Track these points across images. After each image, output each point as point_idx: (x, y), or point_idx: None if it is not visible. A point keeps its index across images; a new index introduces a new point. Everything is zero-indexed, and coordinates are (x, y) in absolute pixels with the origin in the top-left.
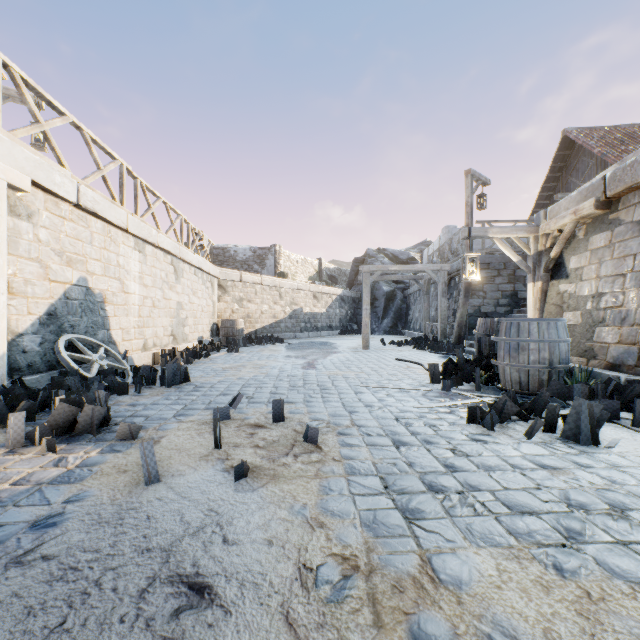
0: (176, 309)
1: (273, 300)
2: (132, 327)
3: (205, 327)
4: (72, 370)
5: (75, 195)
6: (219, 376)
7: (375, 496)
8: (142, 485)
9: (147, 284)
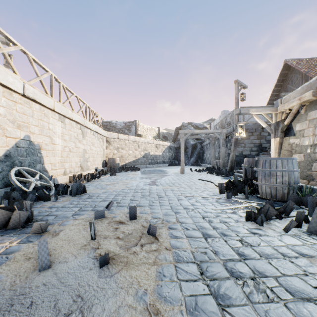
0: (83, 153)
1: (134, 148)
2: (57, 162)
3: (99, 162)
4: (17, 187)
5: (22, 89)
6: (103, 189)
7: (195, 282)
8: (36, 271)
9: (66, 139)
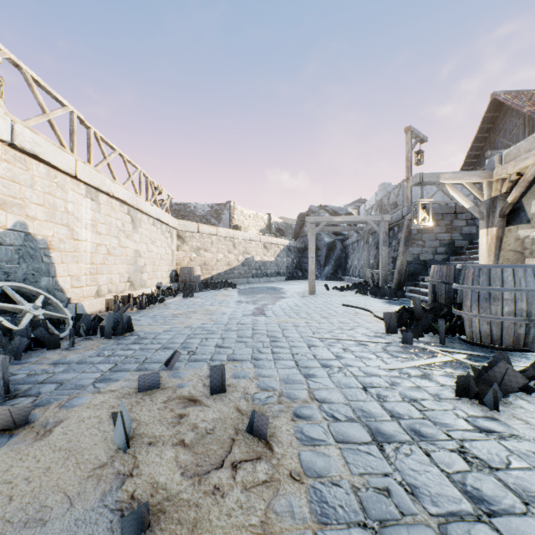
0: (133, 257)
1: (227, 249)
2: (83, 274)
3: (164, 274)
4: None
5: (8, 133)
6: (167, 324)
7: None
8: None
9: (101, 232)
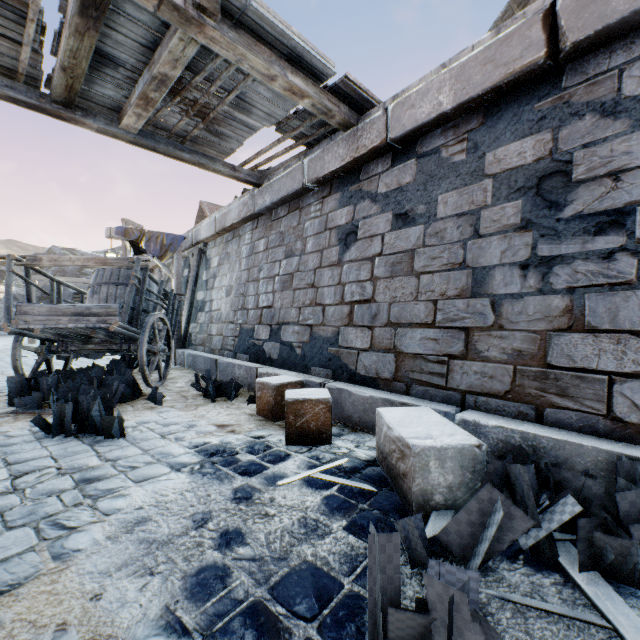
0: None
1: None
2: None
3: None
4: None
5: None
6: None
7: None
8: None
9: None
